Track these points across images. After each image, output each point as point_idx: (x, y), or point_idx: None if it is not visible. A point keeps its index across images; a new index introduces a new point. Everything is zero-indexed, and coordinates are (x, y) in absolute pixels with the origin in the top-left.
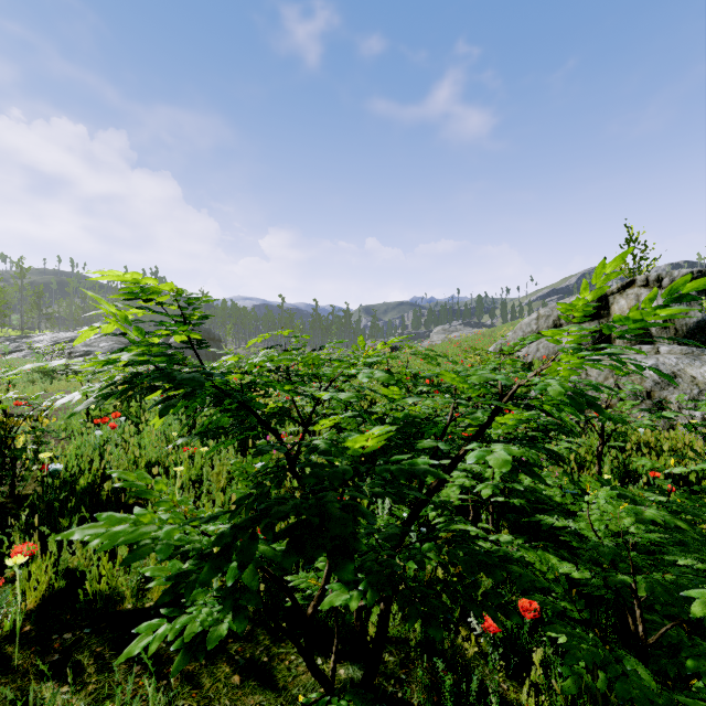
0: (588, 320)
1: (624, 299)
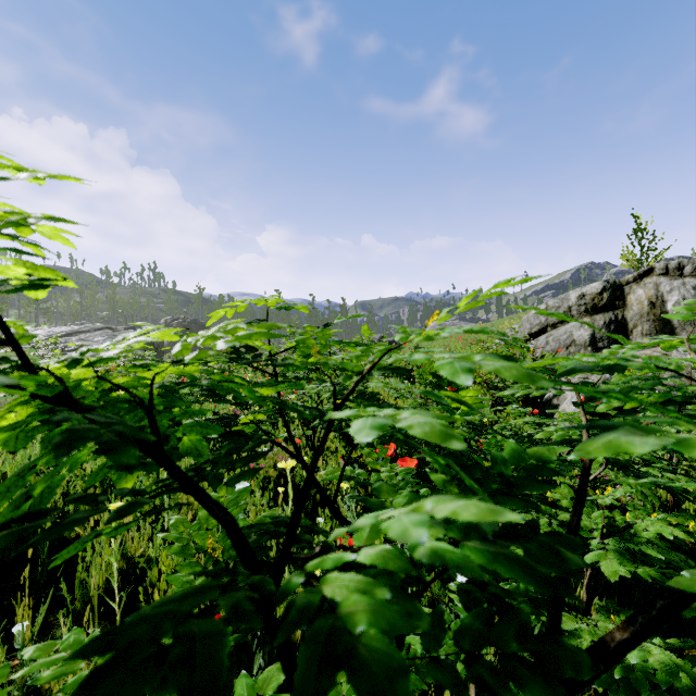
0: (602, 311)
1: (642, 288)
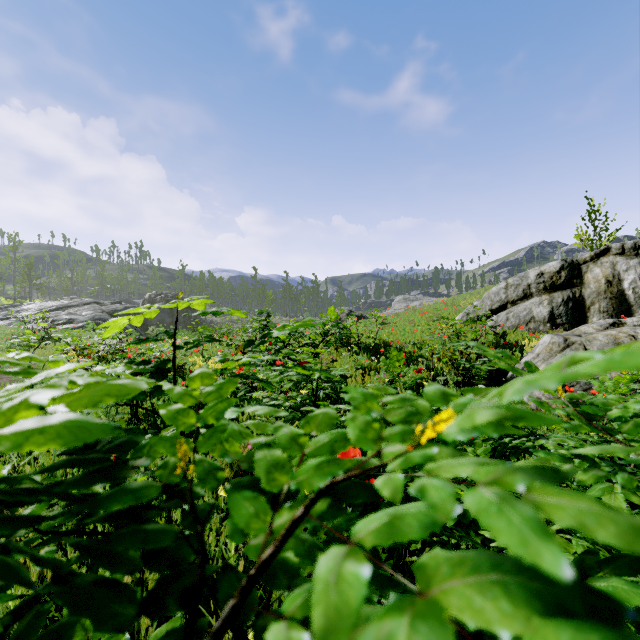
0: (560, 289)
1: (599, 267)
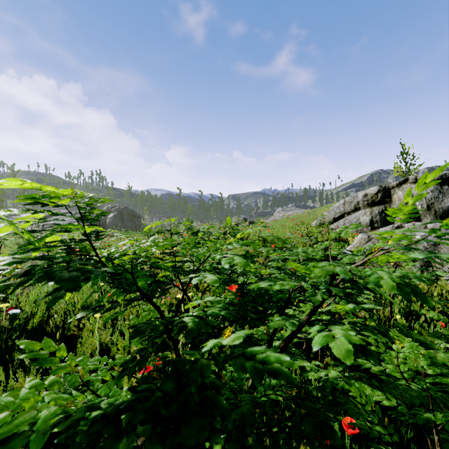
0: (377, 205)
1: (401, 191)
